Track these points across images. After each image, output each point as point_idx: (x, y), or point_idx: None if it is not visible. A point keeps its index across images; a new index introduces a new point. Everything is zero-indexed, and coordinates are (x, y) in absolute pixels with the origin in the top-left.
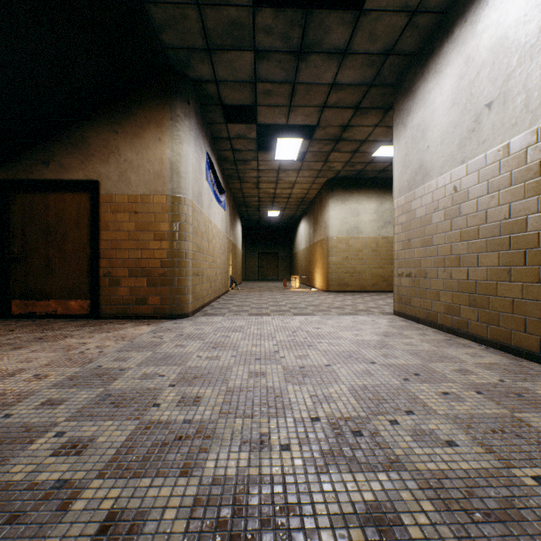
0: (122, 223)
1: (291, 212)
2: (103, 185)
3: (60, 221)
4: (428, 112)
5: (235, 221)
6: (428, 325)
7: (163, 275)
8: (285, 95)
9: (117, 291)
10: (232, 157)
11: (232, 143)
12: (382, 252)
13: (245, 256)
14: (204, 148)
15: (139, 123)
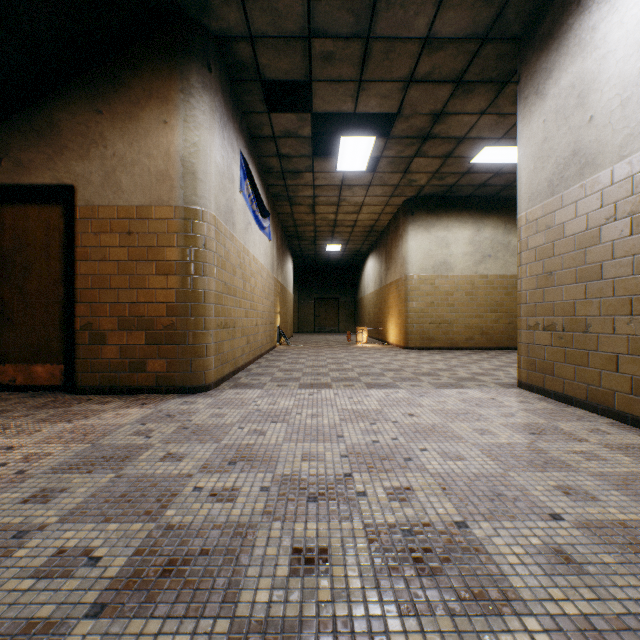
0: (108, 249)
1: (355, 246)
2: (81, 192)
3: (20, 248)
4: (591, 61)
5: (284, 256)
6: (593, 411)
7: (170, 327)
8: (353, 62)
9: (101, 351)
10: (279, 167)
11: (278, 145)
12: (479, 295)
13: (298, 302)
14: (238, 146)
15: (133, 99)
